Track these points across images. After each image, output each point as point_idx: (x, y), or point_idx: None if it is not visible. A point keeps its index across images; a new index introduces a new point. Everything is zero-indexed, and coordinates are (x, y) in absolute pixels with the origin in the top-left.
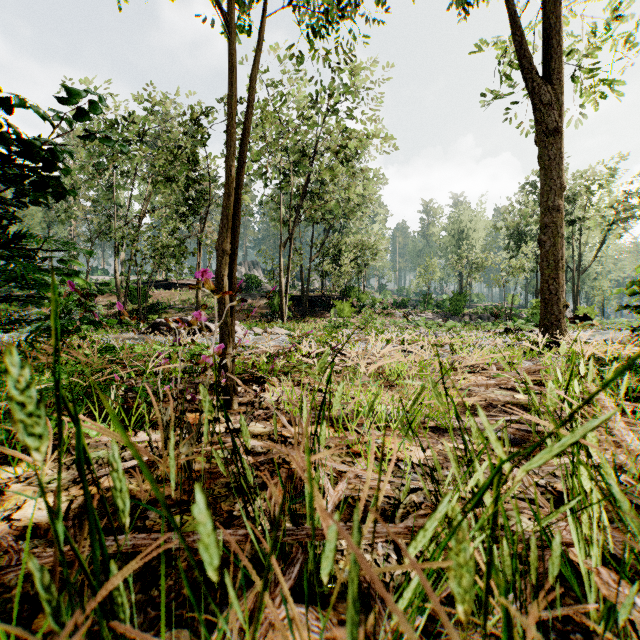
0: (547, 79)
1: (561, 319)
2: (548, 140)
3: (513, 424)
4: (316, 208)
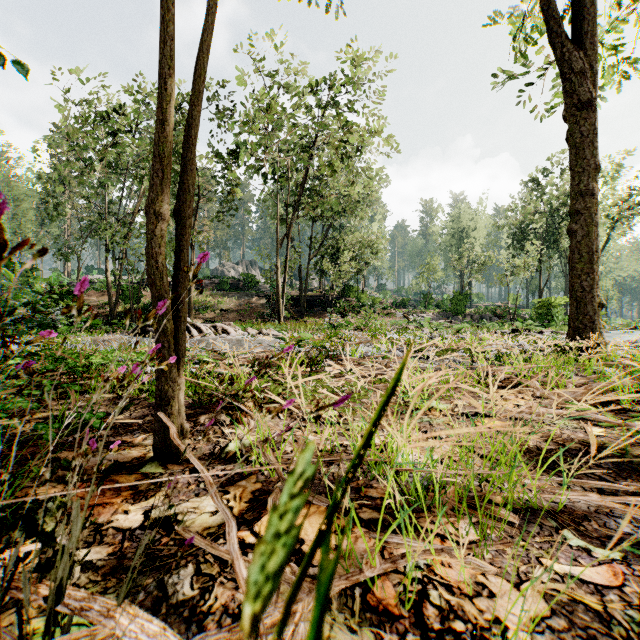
0: (578, 44)
1: (596, 320)
2: (580, 114)
3: None
4: (314, 205)
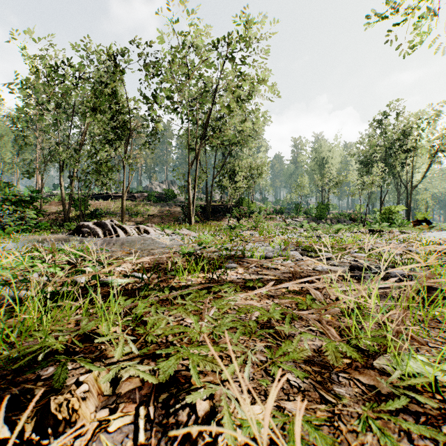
0: None
1: None
2: None
3: None
4: (217, 137)
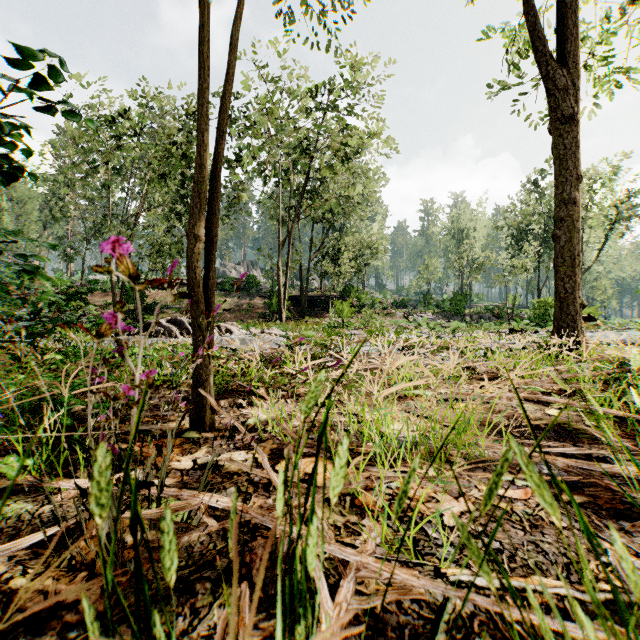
0: (562, 62)
1: (578, 320)
2: (563, 128)
3: (566, 459)
4: (315, 206)
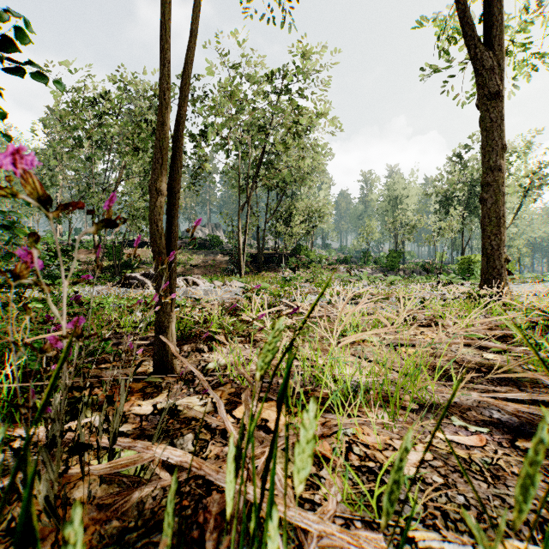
0: (488, 45)
1: (503, 273)
2: (490, 103)
3: (517, 404)
4: (270, 176)
